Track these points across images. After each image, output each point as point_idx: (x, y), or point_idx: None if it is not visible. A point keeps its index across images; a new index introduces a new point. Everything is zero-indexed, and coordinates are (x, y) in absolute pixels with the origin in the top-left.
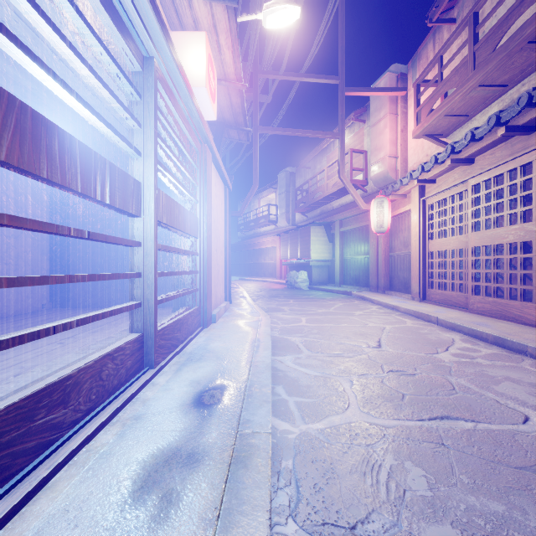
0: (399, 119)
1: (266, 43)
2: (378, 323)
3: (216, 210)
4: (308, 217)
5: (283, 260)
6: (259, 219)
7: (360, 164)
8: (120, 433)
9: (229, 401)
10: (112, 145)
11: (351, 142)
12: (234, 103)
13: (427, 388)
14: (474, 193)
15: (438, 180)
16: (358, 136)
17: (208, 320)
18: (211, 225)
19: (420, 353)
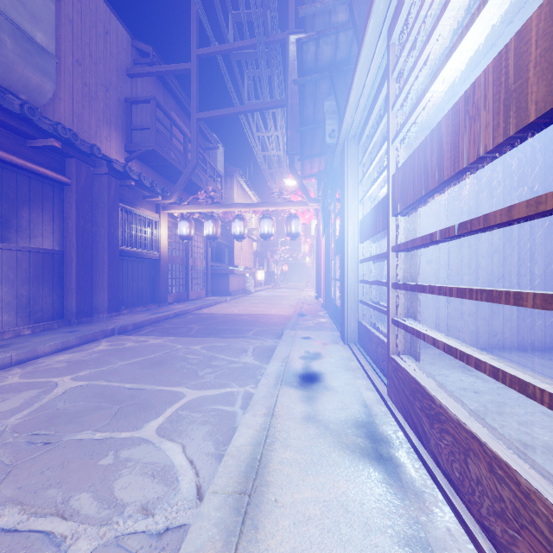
0: None
1: None
2: None
3: None
4: None
5: None
6: None
7: None
8: (348, 365)
9: (294, 374)
10: None
11: None
12: None
13: (77, 412)
14: None
15: None
16: None
17: None
18: None
19: None
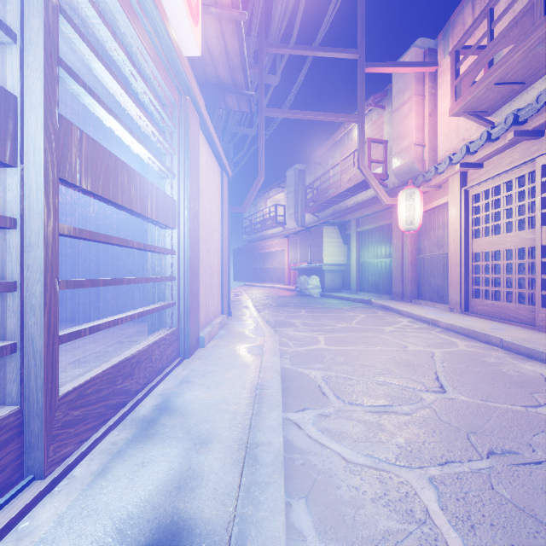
0: (426, 101)
1: (274, 10)
2: (421, 345)
3: (208, 197)
4: (319, 217)
5: (292, 265)
6: (265, 221)
7: (379, 156)
8: None
9: None
10: (60, 102)
11: (368, 132)
12: (230, 49)
13: None
14: (545, 175)
15: (487, 164)
16: (377, 124)
17: (193, 345)
18: (197, 214)
19: (515, 406)
